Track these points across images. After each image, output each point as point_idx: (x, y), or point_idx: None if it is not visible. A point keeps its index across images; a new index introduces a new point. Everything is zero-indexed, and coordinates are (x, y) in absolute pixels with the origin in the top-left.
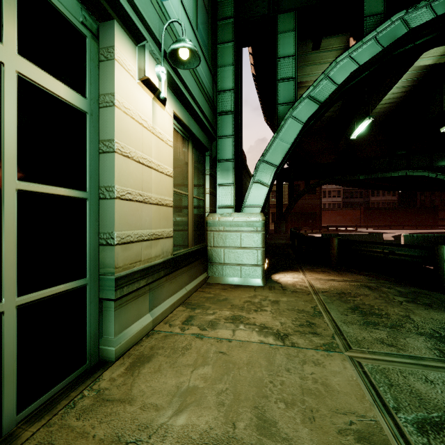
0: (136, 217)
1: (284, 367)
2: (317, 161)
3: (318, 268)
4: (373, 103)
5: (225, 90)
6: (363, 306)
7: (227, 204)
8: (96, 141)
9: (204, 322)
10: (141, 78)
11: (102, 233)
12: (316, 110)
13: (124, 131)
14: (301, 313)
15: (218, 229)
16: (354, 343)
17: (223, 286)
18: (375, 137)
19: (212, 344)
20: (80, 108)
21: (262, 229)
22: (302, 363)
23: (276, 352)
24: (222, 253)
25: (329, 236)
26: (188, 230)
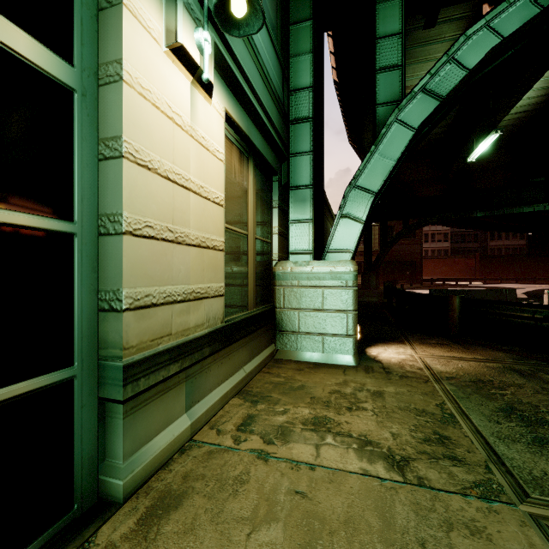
0: (162, 266)
1: (414, 535)
2: (418, 195)
3: (431, 339)
4: (501, 112)
5: (300, 89)
6: (521, 407)
7: (302, 248)
8: (94, 140)
9: (271, 427)
10: (170, 44)
11: (103, 291)
12: (434, 110)
13: (139, 124)
14: (422, 417)
15: (291, 283)
16: (529, 483)
17: (298, 365)
18: (499, 160)
19: (283, 473)
20: (60, 80)
21: (354, 284)
22: (445, 527)
23: (393, 497)
24: (296, 317)
25: (440, 292)
26: (248, 285)
